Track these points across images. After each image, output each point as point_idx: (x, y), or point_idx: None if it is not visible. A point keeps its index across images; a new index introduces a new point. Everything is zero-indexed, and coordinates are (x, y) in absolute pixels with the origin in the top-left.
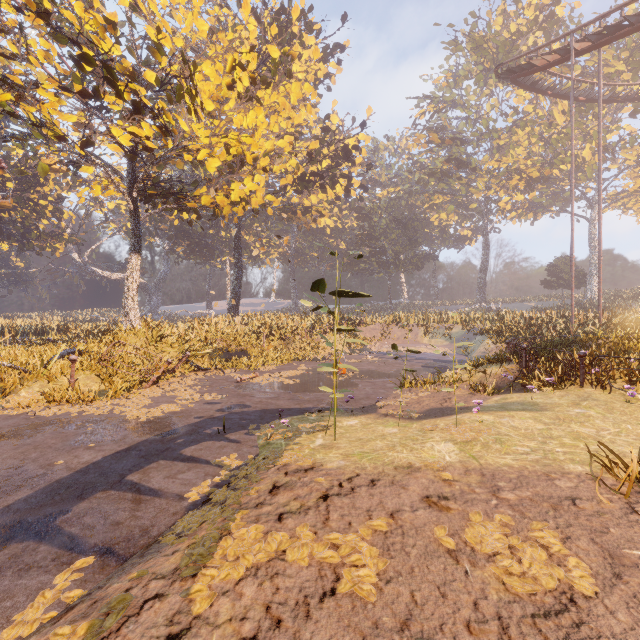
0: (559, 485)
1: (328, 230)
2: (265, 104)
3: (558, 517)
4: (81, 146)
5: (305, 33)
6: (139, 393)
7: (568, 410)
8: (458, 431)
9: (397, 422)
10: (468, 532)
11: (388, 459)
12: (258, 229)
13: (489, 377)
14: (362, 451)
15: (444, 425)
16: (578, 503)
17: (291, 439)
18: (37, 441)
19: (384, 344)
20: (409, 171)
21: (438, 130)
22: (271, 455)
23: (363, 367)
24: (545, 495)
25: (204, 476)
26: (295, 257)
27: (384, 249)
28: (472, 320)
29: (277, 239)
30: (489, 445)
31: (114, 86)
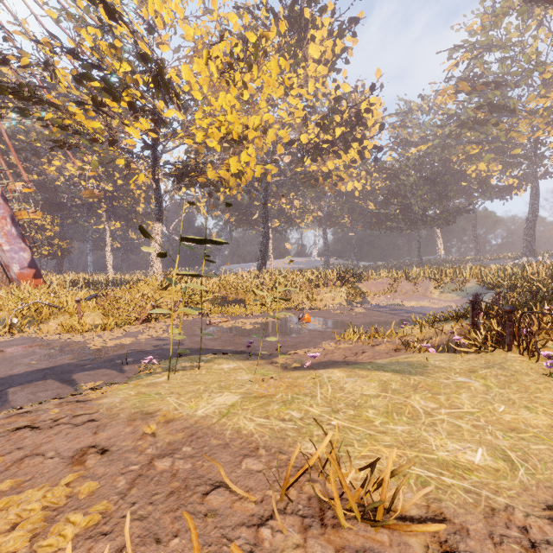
0: (242, 464)
1: (356, 193)
2: (239, 84)
3: (154, 503)
4: (109, 144)
5: (320, 16)
6: (125, 328)
7: (449, 377)
8: (270, 385)
9: (269, 370)
10: (26, 493)
11: (152, 403)
12: (294, 197)
13: (441, 334)
14: (159, 392)
15: (284, 377)
16: (213, 492)
17: (149, 374)
18: (11, 356)
19: (388, 298)
20: (439, 126)
21: (469, 78)
22: (102, 385)
23: (337, 318)
24: (199, 472)
25: (53, 396)
26: (327, 220)
27: (410, 206)
28: (487, 274)
29: (311, 205)
30: (269, 404)
31: (111, 93)
